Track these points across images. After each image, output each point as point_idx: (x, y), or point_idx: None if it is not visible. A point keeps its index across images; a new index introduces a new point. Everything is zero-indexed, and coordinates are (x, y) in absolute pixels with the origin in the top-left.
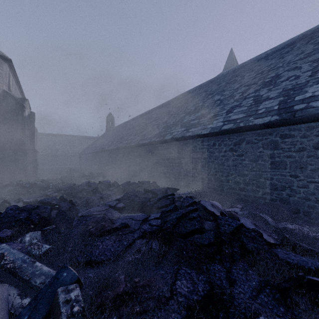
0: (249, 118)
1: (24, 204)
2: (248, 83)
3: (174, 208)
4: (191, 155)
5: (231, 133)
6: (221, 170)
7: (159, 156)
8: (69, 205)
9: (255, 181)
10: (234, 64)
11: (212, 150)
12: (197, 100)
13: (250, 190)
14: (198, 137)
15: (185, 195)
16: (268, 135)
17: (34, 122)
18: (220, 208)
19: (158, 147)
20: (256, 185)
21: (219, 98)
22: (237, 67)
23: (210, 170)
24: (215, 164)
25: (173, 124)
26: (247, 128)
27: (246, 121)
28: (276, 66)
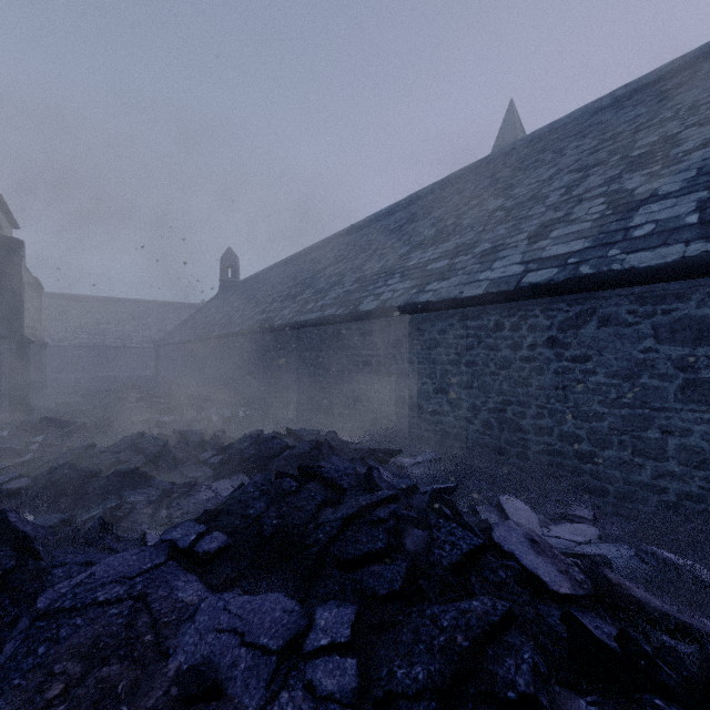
0: (609, 252)
1: None
2: (581, 165)
3: (406, 582)
4: (432, 354)
5: (551, 296)
6: (519, 399)
7: (344, 355)
8: (3, 563)
9: (629, 435)
10: (518, 136)
11: (493, 343)
12: (439, 214)
13: (614, 461)
14: (452, 307)
15: (418, 469)
16: (675, 300)
17: (20, 266)
18: (558, 551)
19: (341, 332)
20: (632, 449)
21: (500, 206)
22: (537, 133)
23: (486, 398)
24: (502, 382)
25: (380, 273)
26: (607, 281)
27: (601, 259)
28: (655, 117)
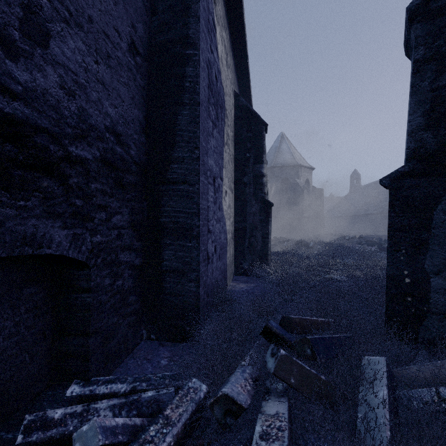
0: None
1: (363, 236)
2: None
3: None
4: None
5: None
6: None
7: None
8: None
9: None
10: None
11: None
12: None
13: None
14: None
15: None
16: None
17: None
18: None
19: None
20: None
21: None
22: None
23: None
24: None
25: None
26: None
27: None
28: None
